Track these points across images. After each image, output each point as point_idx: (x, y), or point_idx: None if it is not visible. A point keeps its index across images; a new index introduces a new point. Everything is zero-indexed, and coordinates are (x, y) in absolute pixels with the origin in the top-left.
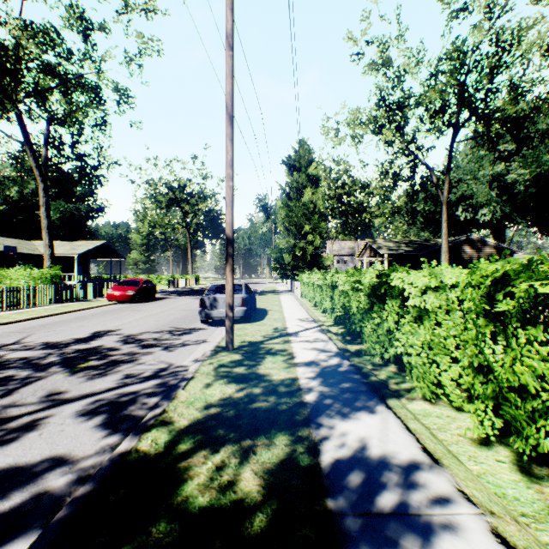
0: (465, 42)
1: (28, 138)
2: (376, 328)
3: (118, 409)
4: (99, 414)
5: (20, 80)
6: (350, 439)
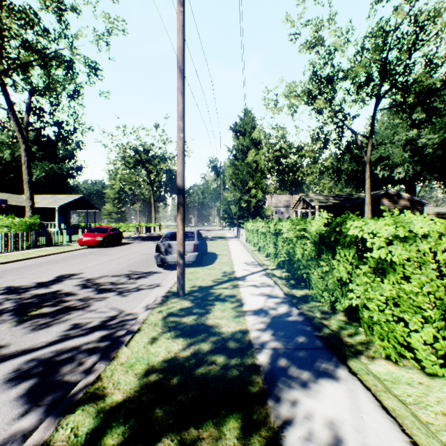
0: (388, 22)
1: (11, 105)
2: (323, 275)
3: (51, 372)
4: (27, 380)
5: (3, 55)
6: (318, 427)
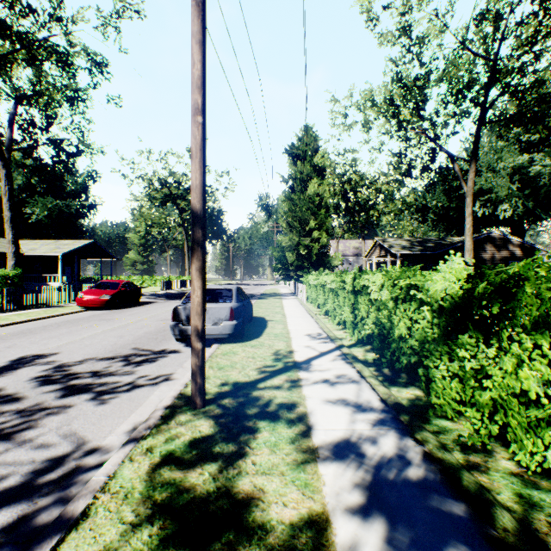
0: None
1: None
2: (459, 373)
3: None
4: None
5: None
6: None
